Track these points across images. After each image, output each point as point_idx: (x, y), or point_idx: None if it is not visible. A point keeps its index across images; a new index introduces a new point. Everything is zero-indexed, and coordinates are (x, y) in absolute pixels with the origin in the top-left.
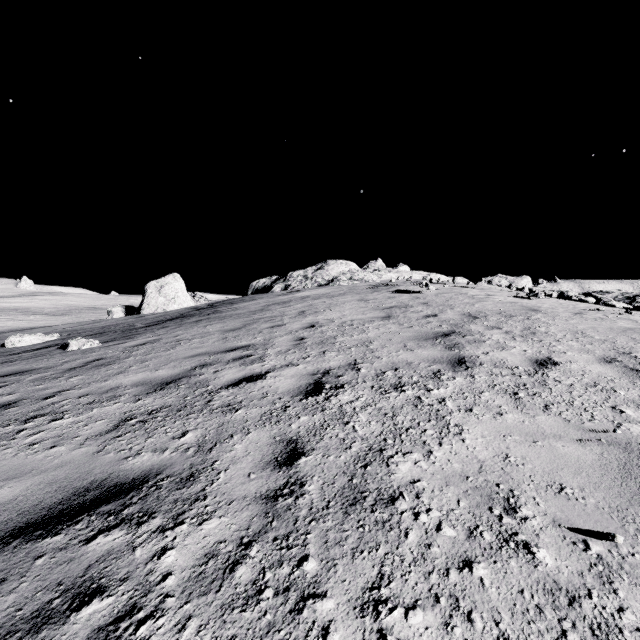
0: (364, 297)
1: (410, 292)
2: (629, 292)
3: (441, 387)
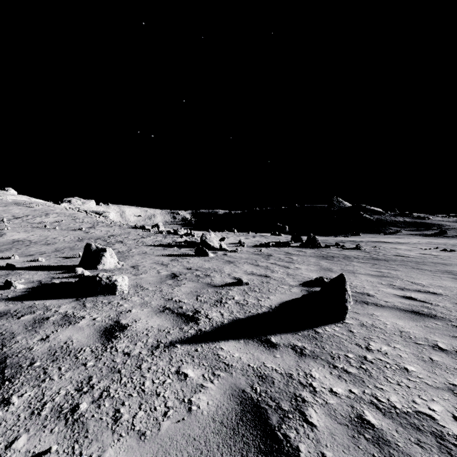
0: (18, 208)
1: (33, 207)
2: (104, 211)
3: (46, 217)
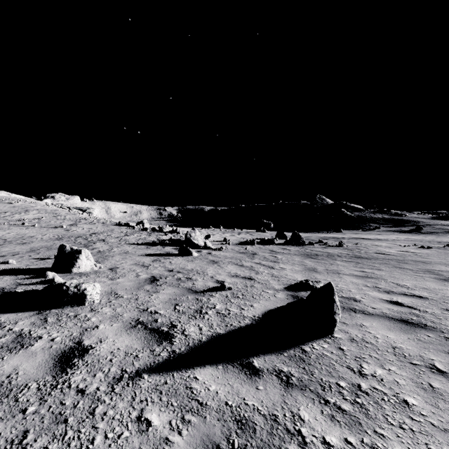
0: None
1: (12, 203)
2: (88, 208)
3: (26, 214)
